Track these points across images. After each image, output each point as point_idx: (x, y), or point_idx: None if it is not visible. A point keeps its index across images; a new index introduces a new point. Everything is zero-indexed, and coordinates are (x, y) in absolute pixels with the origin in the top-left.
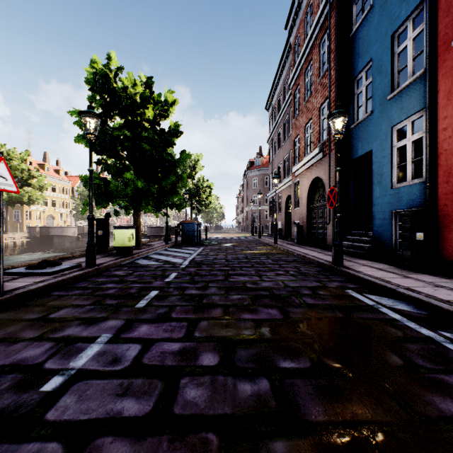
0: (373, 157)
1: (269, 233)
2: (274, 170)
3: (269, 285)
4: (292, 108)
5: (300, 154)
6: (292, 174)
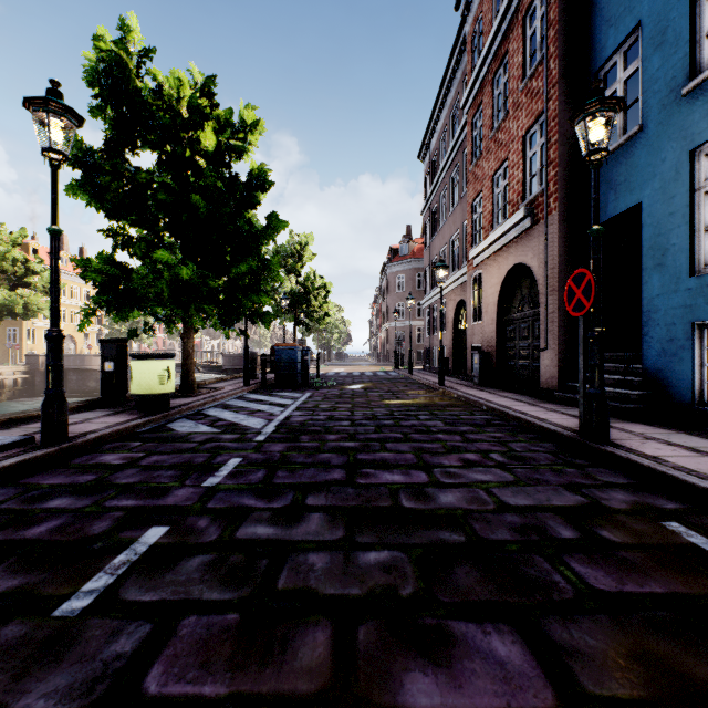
0: (644, 216)
1: (425, 366)
2: (433, 260)
3: (457, 503)
4: (468, 147)
5: (484, 226)
6: (468, 263)
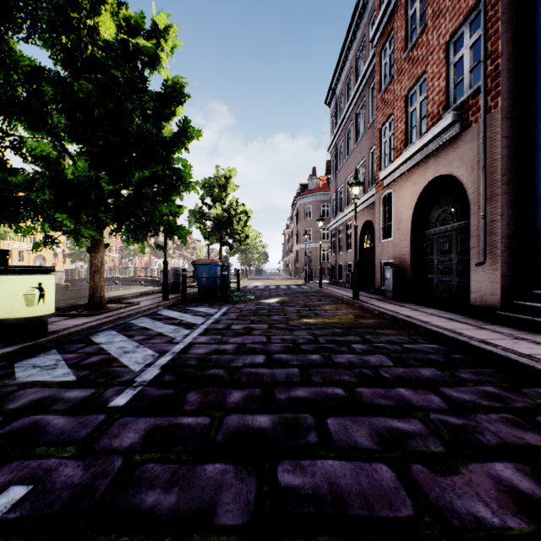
0: None
1: (331, 280)
2: (339, 189)
3: None
4: (377, 77)
5: (395, 146)
6: (377, 184)
